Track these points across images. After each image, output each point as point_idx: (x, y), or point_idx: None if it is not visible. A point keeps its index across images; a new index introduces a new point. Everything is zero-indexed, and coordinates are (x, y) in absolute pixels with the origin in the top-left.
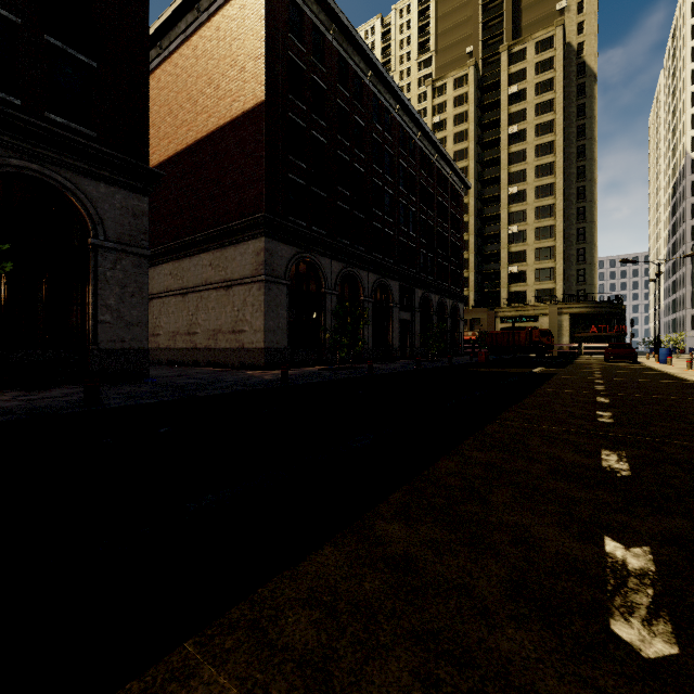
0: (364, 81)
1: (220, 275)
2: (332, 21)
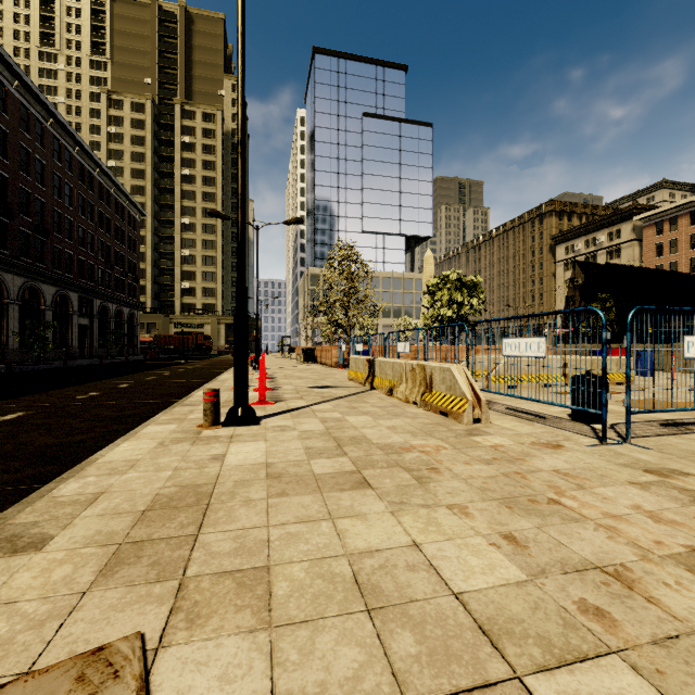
0: (46, 126)
1: None
2: (16, 78)
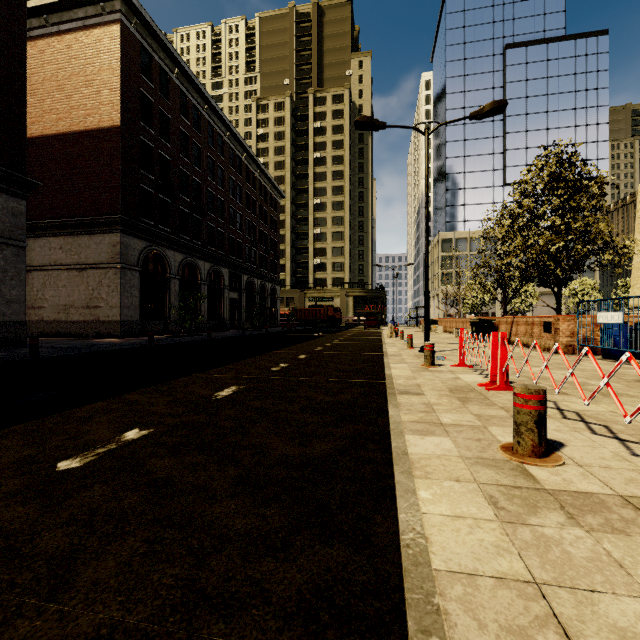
0: (201, 112)
1: (73, 259)
2: (176, 66)
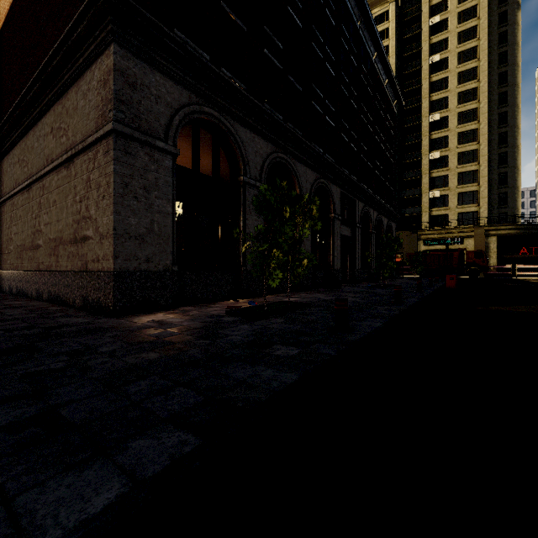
0: None
1: (61, 144)
2: None
